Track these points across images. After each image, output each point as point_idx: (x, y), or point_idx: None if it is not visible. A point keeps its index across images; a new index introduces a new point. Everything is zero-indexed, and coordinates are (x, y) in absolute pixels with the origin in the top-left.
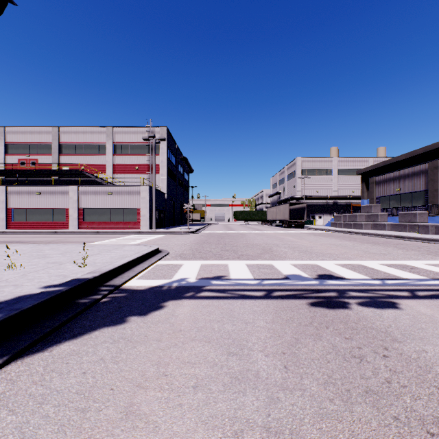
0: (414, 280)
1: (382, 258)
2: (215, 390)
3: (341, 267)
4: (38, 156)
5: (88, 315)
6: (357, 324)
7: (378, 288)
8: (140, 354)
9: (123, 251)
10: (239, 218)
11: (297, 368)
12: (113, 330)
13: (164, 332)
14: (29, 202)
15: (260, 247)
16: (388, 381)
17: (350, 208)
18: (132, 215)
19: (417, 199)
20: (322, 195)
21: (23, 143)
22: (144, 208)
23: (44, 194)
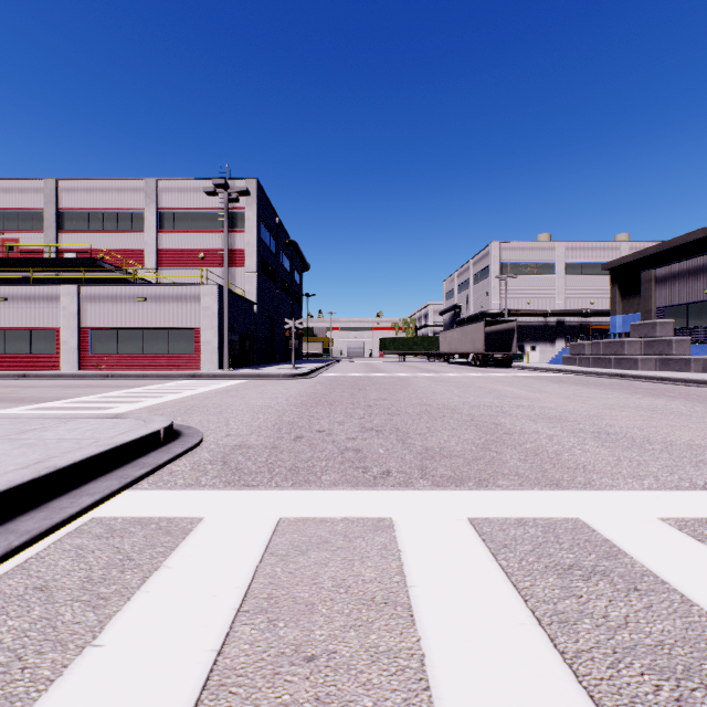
0: None
1: None
2: None
3: None
4: (20, 233)
5: None
6: None
7: None
8: None
9: (10, 448)
10: (389, 350)
11: None
12: None
13: None
14: None
15: (464, 417)
16: None
17: (588, 331)
18: (185, 341)
19: None
20: (538, 309)
21: None
22: (208, 329)
23: (14, 301)
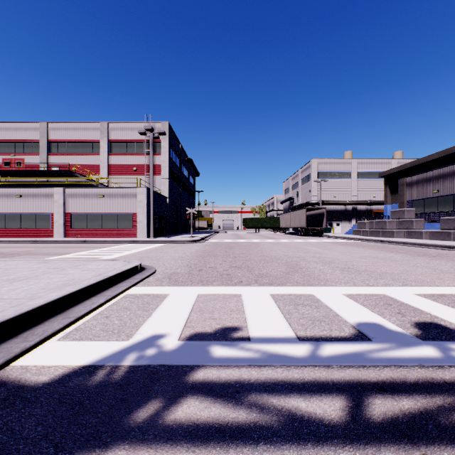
0: None
1: None
2: None
3: (434, 302)
4: (25, 155)
5: None
6: None
7: None
8: None
9: (80, 271)
10: (249, 225)
11: None
12: None
13: None
14: (8, 206)
15: (283, 261)
16: None
17: (371, 214)
18: (127, 221)
19: None
20: (341, 200)
21: (8, 140)
22: (141, 214)
23: (26, 197)
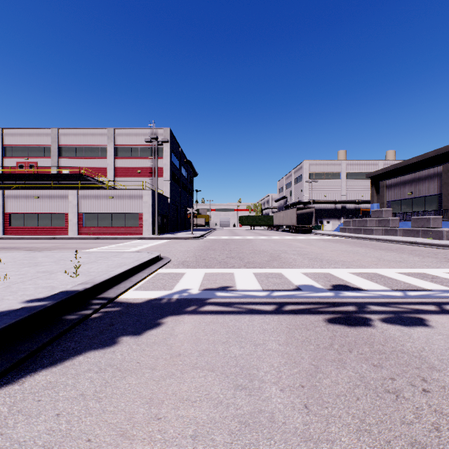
0: (439, 292)
1: (398, 266)
2: (220, 442)
3: (356, 276)
4: (37, 158)
5: (74, 334)
6: (385, 347)
7: (400, 301)
8: (130, 387)
9: (121, 258)
10: (244, 223)
11: (320, 408)
12: (100, 355)
13: (160, 357)
14: (27, 207)
15: (268, 253)
16: (436, 428)
17: (359, 212)
18: (134, 219)
19: (430, 203)
20: (330, 200)
21: (22, 145)
22: (146, 213)
23: (43, 198)
